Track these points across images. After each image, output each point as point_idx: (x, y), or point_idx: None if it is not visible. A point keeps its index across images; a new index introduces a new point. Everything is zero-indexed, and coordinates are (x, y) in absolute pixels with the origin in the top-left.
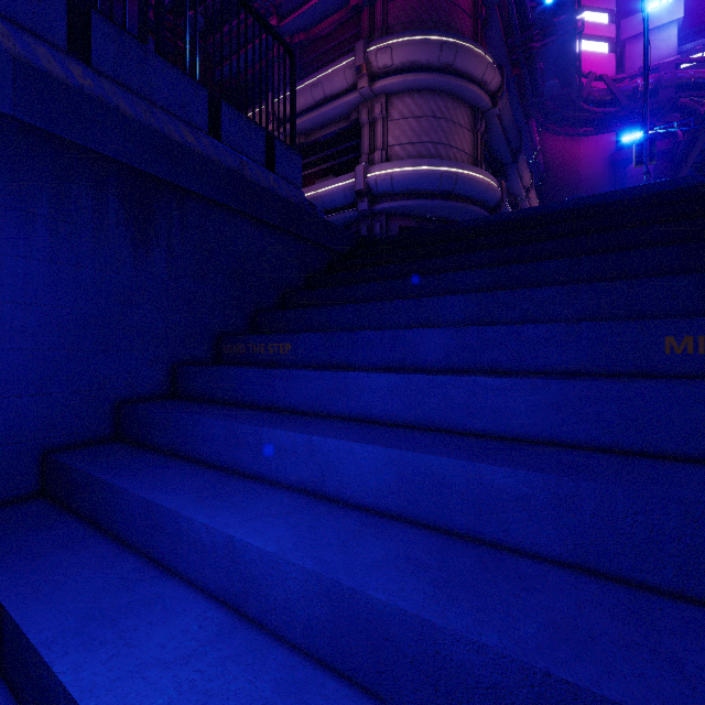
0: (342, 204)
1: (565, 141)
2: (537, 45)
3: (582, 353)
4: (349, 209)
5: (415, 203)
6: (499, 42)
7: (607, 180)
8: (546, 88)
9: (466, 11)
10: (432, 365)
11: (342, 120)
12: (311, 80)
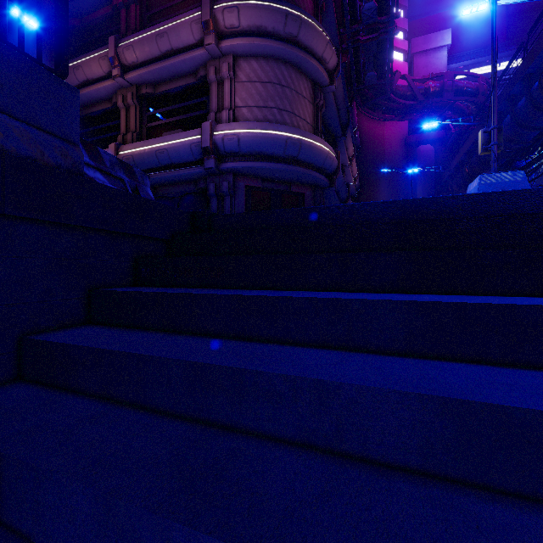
0: (188, 159)
1: (374, 123)
2: (362, 39)
3: None
4: (196, 165)
5: (262, 165)
6: (333, 30)
7: (402, 156)
8: (367, 78)
9: None
10: None
11: (190, 75)
12: (156, 30)
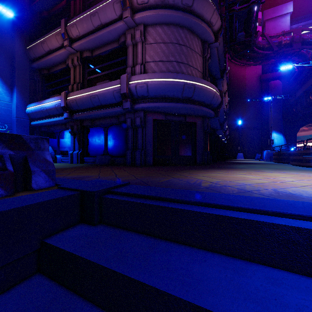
0: (112, 101)
1: (238, 67)
2: (237, 8)
3: None
4: (118, 106)
5: (165, 105)
6: (215, 4)
7: (258, 88)
8: (238, 37)
9: None
10: None
11: (114, 42)
12: (90, 11)
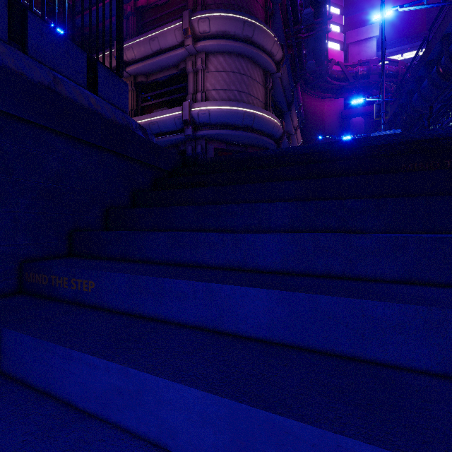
0: (173, 129)
1: (316, 101)
2: (303, 36)
3: (449, 348)
4: (178, 133)
5: (226, 132)
6: (280, 30)
7: (339, 126)
8: (308, 65)
9: (260, 4)
10: (253, 331)
11: (173, 68)
12: (149, 35)
